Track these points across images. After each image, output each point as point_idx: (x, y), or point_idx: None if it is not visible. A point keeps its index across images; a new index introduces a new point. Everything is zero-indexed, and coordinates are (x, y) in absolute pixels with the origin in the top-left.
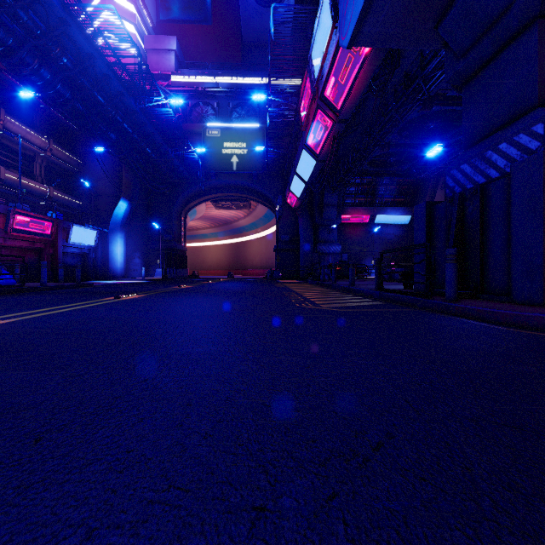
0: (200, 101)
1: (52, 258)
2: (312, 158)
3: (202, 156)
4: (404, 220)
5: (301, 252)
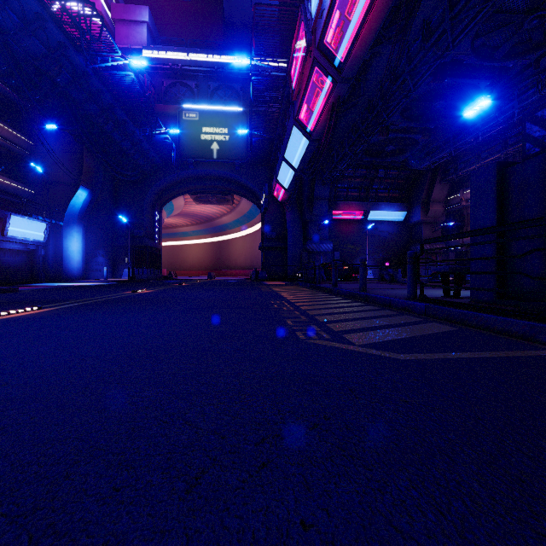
0: (176, 81)
1: None
2: (304, 137)
3: (177, 141)
4: (399, 216)
5: (289, 250)
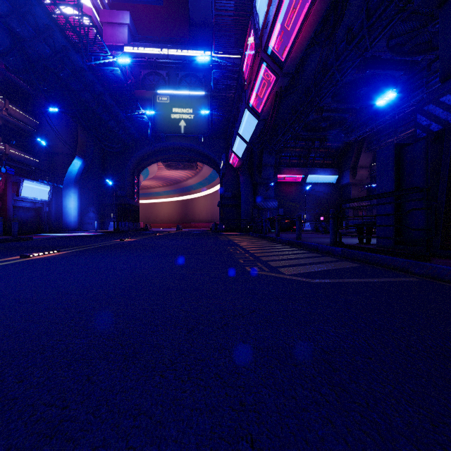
0: (151, 71)
1: (1, 211)
2: (254, 118)
3: (152, 120)
4: (332, 179)
5: (242, 207)
